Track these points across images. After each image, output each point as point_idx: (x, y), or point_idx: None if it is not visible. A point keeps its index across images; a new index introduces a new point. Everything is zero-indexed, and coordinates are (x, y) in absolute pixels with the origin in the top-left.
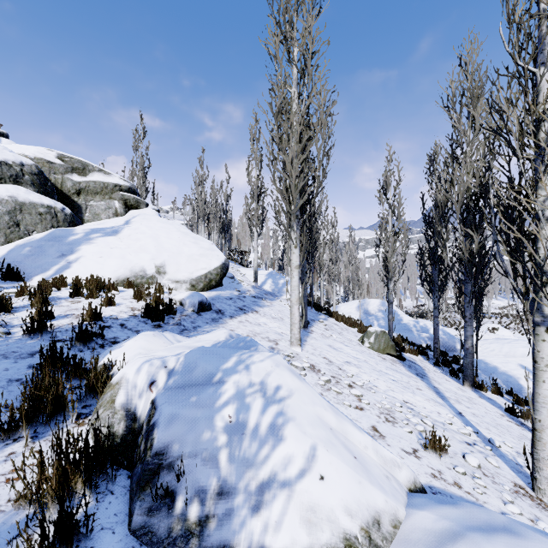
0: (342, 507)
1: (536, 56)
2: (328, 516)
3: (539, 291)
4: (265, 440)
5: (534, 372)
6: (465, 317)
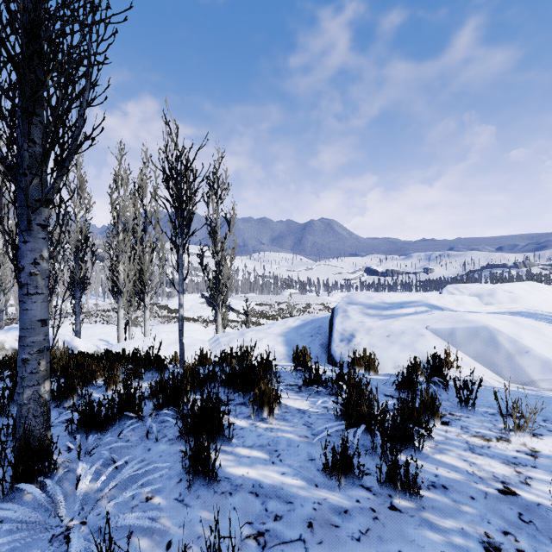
0: (92, 347)
1: (118, 215)
2: (91, 348)
3: (120, 296)
4: (72, 340)
5: (119, 322)
6: (76, 312)
